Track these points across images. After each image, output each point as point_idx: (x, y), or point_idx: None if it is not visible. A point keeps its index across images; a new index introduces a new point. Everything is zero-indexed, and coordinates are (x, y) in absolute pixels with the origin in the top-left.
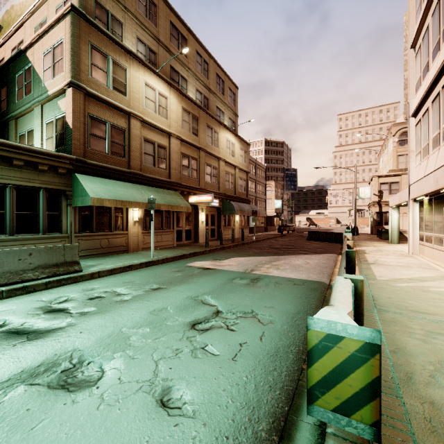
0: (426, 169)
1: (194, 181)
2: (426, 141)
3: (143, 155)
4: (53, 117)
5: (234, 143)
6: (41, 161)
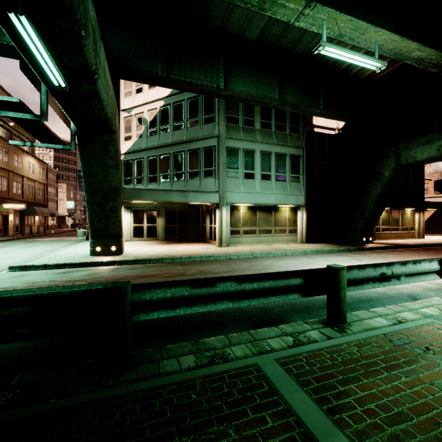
0: None
1: (5, 193)
2: None
3: None
4: None
5: (34, 164)
6: None
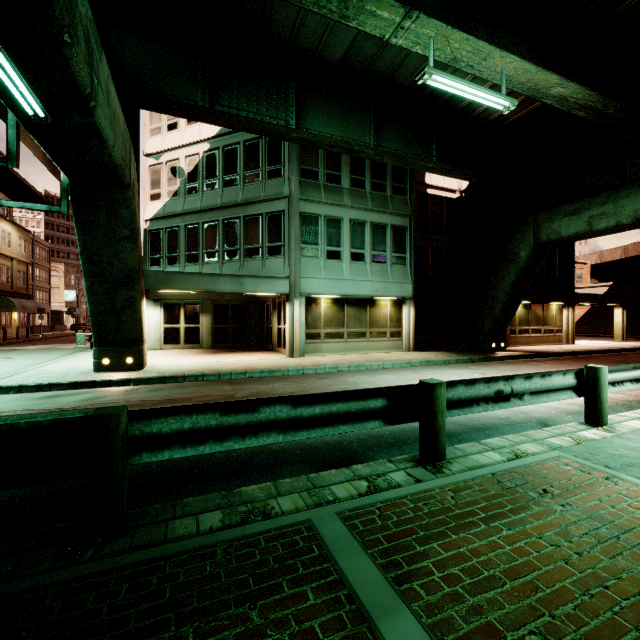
0: None
1: None
2: None
3: None
4: None
5: (11, 233)
6: None
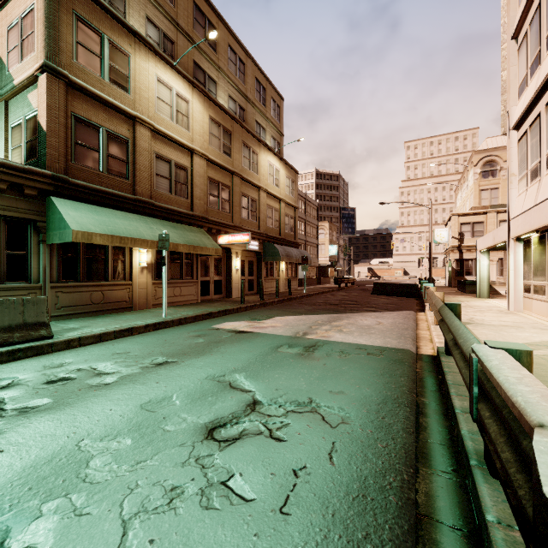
0: (537, 196)
1: (226, 216)
2: (536, 158)
3: (155, 176)
4: (21, 118)
5: (278, 170)
6: None
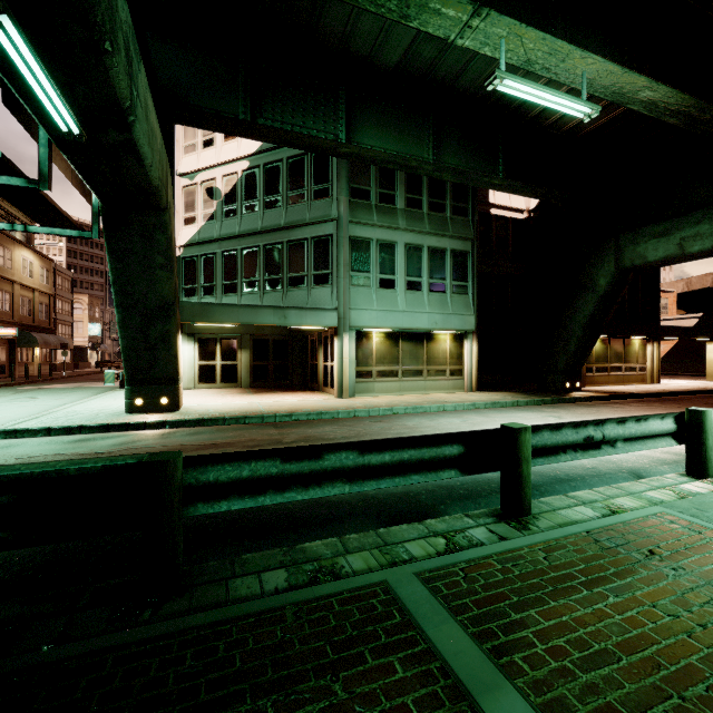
0: None
1: None
2: None
3: None
4: None
5: (32, 262)
6: None
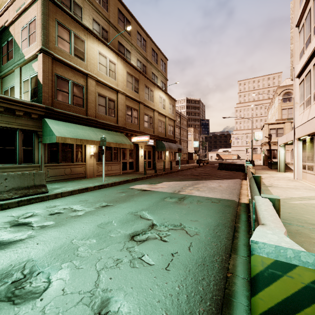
0: (309, 115)
1: (135, 126)
2: (308, 94)
3: (98, 106)
4: (28, 76)
5: (164, 99)
6: (18, 108)
